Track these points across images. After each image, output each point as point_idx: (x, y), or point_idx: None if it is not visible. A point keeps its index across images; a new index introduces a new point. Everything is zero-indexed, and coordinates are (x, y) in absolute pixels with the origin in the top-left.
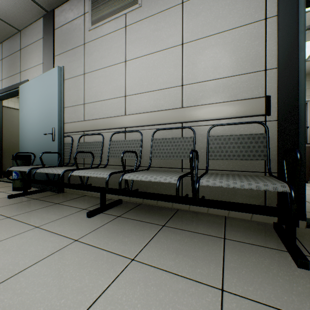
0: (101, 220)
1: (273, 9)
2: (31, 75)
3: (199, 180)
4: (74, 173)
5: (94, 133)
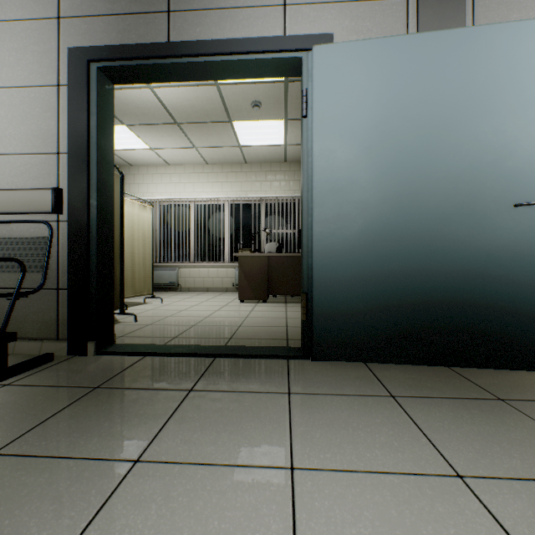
0: None
1: (67, 76)
2: None
3: None
4: None
5: None
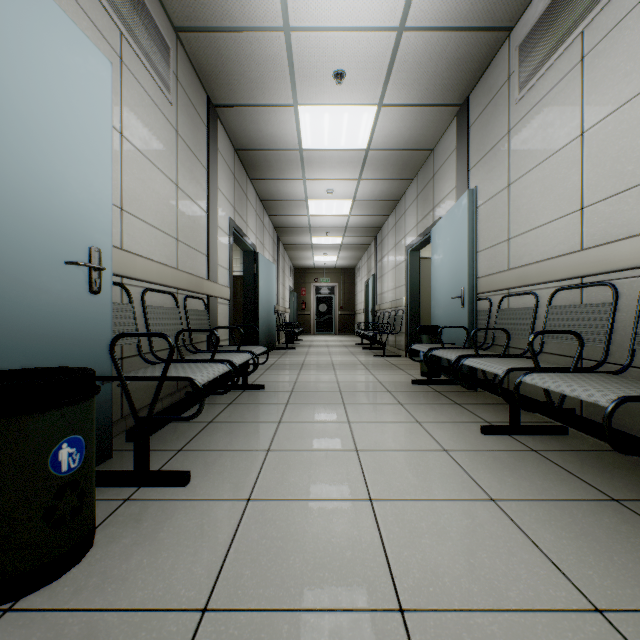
0: (497, 444)
1: None
2: (443, 209)
3: None
4: (466, 361)
5: (523, 291)
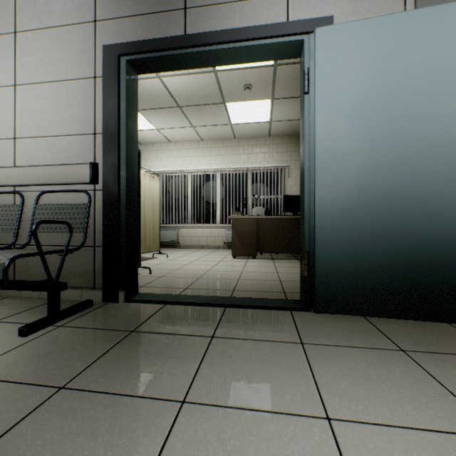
0: None
1: (102, 69)
2: None
3: None
4: None
5: None
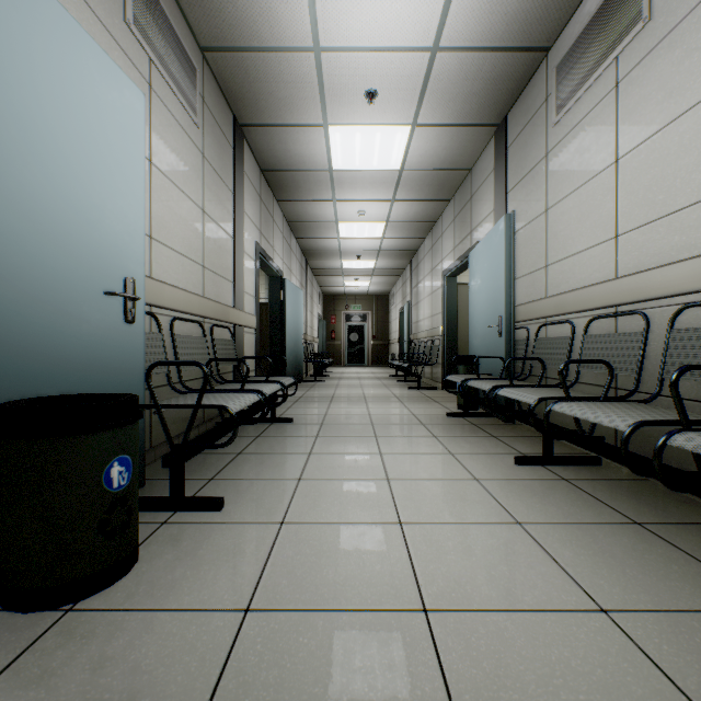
0: (530, 474)
1: None
2: (481, 233)
3: (668, 434)
4: (500, 391)
5: (561, 320)
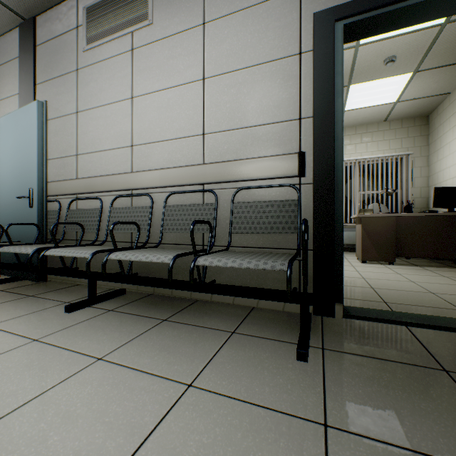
0: (84, 316)
1: (309, 42)
2: (2, 110)
3: (196, 259)
4: (49, 252)
5: (91, 197)
